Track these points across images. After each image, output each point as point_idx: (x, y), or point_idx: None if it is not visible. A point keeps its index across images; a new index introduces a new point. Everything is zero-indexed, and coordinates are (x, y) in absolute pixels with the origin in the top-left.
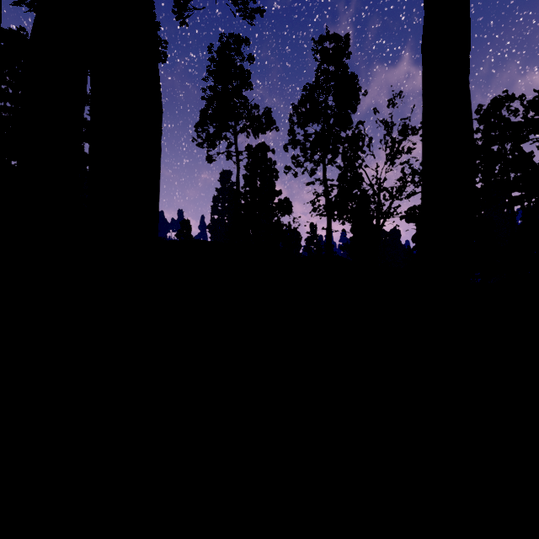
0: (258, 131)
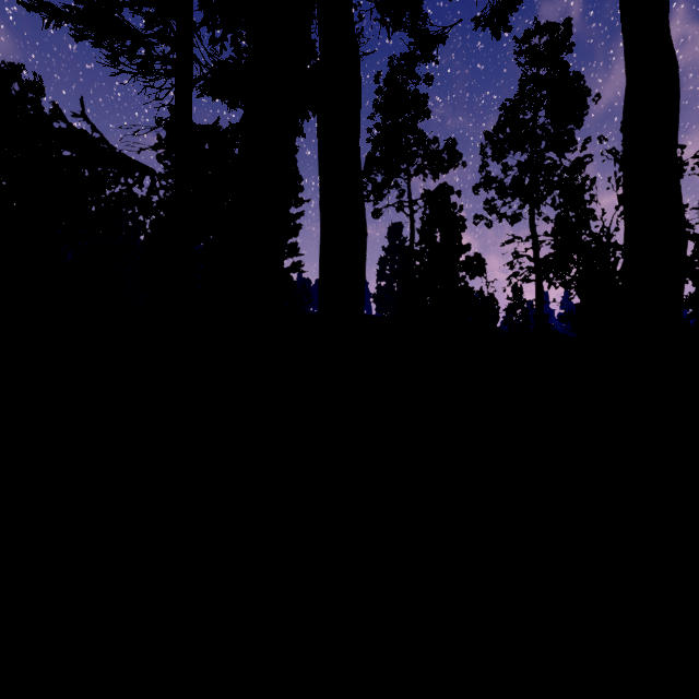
0: (437, 172)
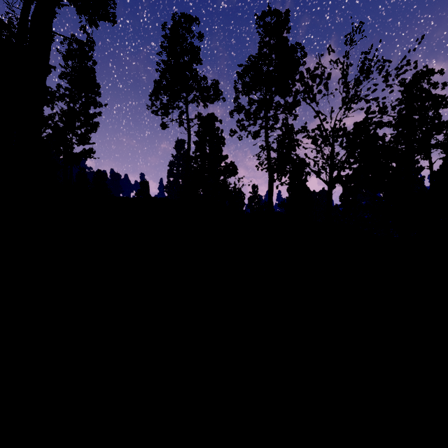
0: (206, 101)
